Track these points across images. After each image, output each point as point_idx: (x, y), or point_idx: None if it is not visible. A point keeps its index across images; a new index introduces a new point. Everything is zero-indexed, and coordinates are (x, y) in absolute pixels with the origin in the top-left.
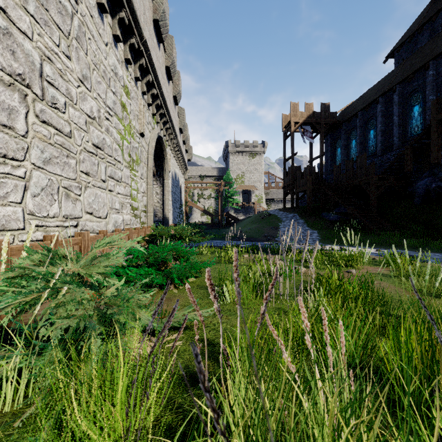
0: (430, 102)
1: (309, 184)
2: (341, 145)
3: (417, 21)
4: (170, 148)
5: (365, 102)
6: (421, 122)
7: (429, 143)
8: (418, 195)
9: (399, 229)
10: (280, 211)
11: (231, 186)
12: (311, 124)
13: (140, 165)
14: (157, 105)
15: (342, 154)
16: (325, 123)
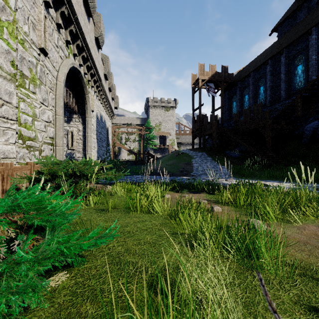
0: (313, 61)
1: (214, 127)
2: (236, 99)
3: (295, 3)
4: (94, 89)
5: (256, 65)
6: (304, 78)
7: (315, 93)
8: (306, 136)
9: (292, 164)
10: (190, 150)
11: (150, 132)
12: (214, 82)
13: (41, 87)
14: (72, 32)
15: (238, 106)
16: (224, 82)
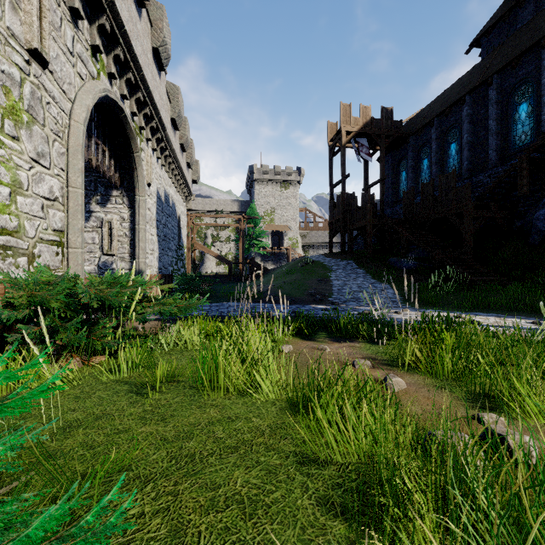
0: None
1: (369, 216)
2: (408, 166)
3: None
4: (151, 145)
5: (443, 105)
6: (531, 127)
7: None
8: (536, 231)
9: (513, 282)
10: (327, 257)
11: (256, 224)
12: (368, 137)
13: (33, 129)
14: (103, 30)
15: (410, 179)
16: (386, 136)
